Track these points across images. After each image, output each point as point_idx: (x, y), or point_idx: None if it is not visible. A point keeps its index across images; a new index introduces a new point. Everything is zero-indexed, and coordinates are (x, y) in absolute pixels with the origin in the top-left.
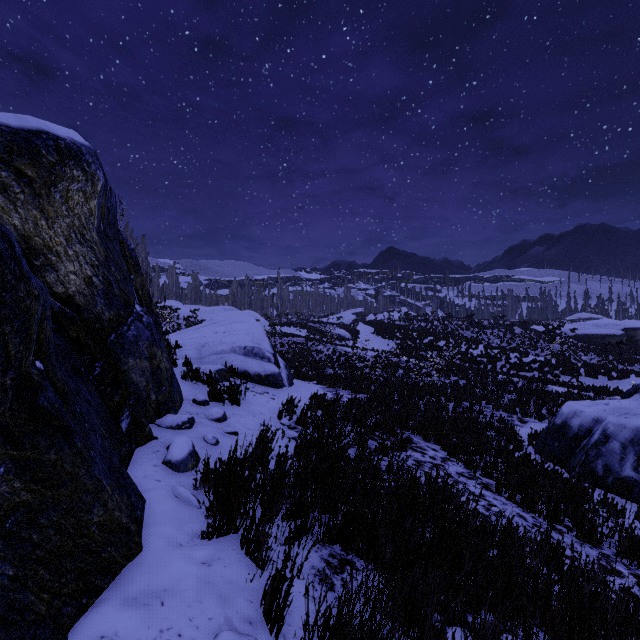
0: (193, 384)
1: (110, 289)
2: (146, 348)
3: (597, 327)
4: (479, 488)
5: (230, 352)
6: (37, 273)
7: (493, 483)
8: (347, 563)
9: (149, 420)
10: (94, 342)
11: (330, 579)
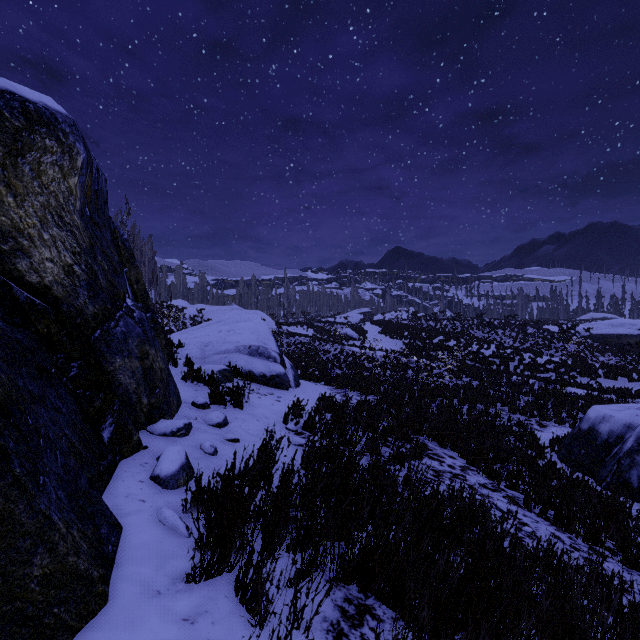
0: (194, 385)
1: (95, 280)
2: (136, 346)
3: (613, 327)
4: (506, 502)
5: (234, 351)
6: (6, 259)
7: (519, 496)
8: (366, 611)
9: (140, 426)
10: (70, 339)
11: (346, 636)
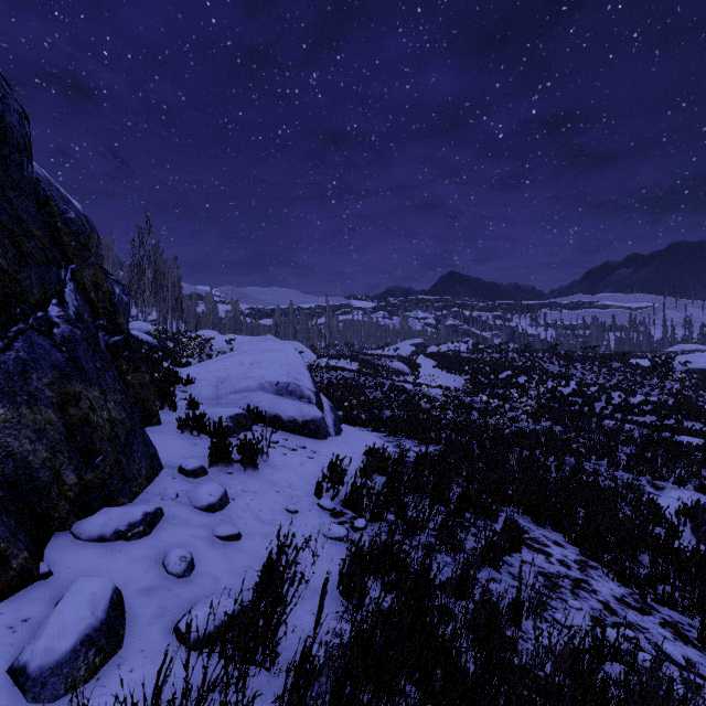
0: (193, 437)
1: None
2: (50, 385)
3: None
4: (672, 640)
5: (257, 389)
6: None
7: (681, 619)
8: None
9: (56, 525)
10: None
11: None
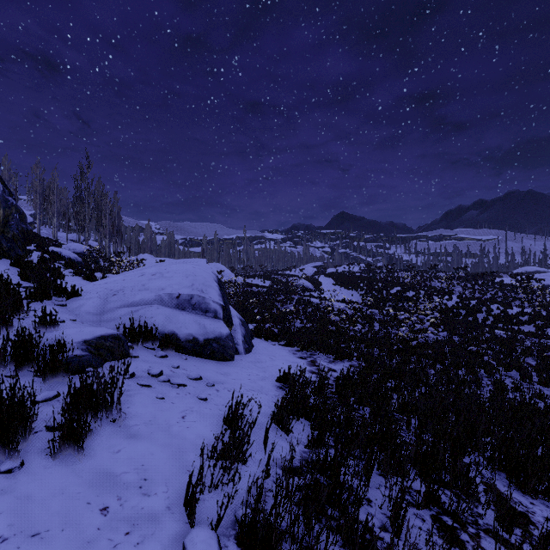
0: (1, 379)
1: None
2: None
3: None
4: None
5: (154, 303)
6: None
7: None
8: None
9: None
10: None
11: None
